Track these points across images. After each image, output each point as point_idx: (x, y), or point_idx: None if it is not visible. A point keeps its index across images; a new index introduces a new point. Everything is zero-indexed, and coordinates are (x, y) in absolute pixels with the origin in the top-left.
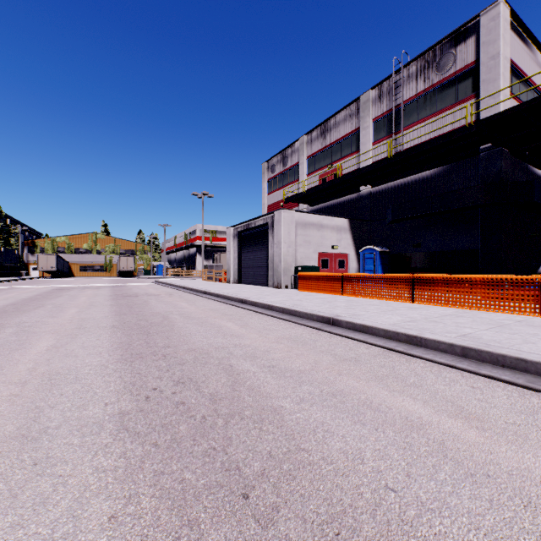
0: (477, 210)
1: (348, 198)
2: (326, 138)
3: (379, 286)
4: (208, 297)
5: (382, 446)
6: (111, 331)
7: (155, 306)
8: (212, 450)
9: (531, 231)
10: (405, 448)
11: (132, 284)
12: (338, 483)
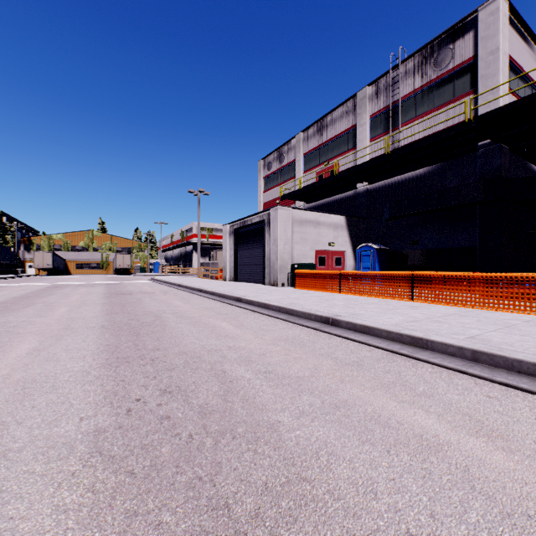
0: (475, 207)
1: (345, 195)
2: (323, 135)
3: (377, 284)
4: (203, 295)
5: (397, 474)
6: (99, 332)
7: (148, 304)
8: (198, 480)
9: (529, 228)
10: (424, 477)
11: (127, 282)
12: (349, 529)
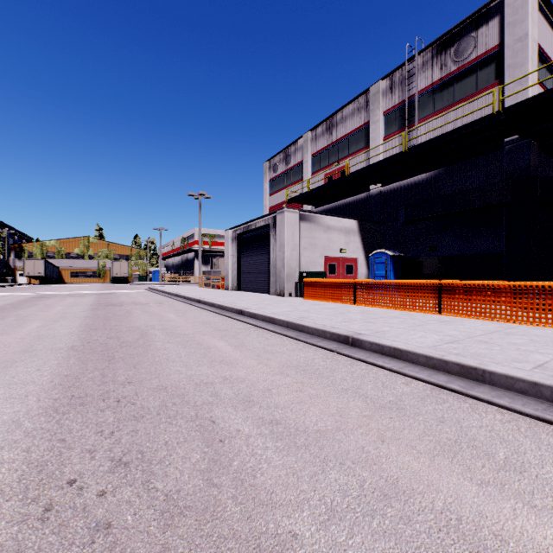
0: (501, 210)
1: (356, 198)
2: (332, 134)
3: (398, 294)
4: (201, 306)
5: None
6: (63, 356)
7: (136, 318)
8: None
9: None
10: None
11: (122, 291)
12: None
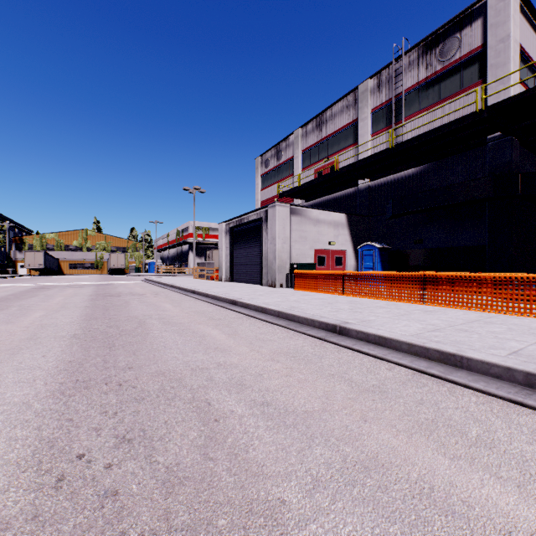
0: (484, 204)
1: (345, 192)
2: (322, 130)
3: (384, 285)
4: (196, 297)
5: None
6: (67, 343)
7: (134, 308)
8: None
9: None
10: None
11: (119, 282)
12: None
